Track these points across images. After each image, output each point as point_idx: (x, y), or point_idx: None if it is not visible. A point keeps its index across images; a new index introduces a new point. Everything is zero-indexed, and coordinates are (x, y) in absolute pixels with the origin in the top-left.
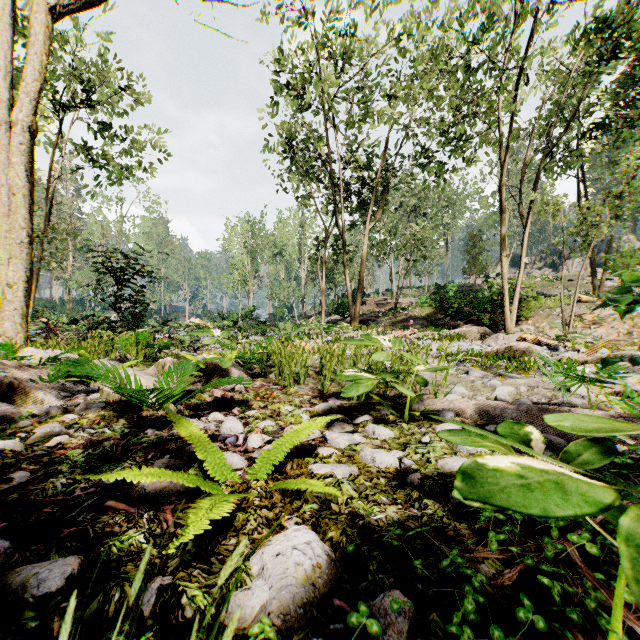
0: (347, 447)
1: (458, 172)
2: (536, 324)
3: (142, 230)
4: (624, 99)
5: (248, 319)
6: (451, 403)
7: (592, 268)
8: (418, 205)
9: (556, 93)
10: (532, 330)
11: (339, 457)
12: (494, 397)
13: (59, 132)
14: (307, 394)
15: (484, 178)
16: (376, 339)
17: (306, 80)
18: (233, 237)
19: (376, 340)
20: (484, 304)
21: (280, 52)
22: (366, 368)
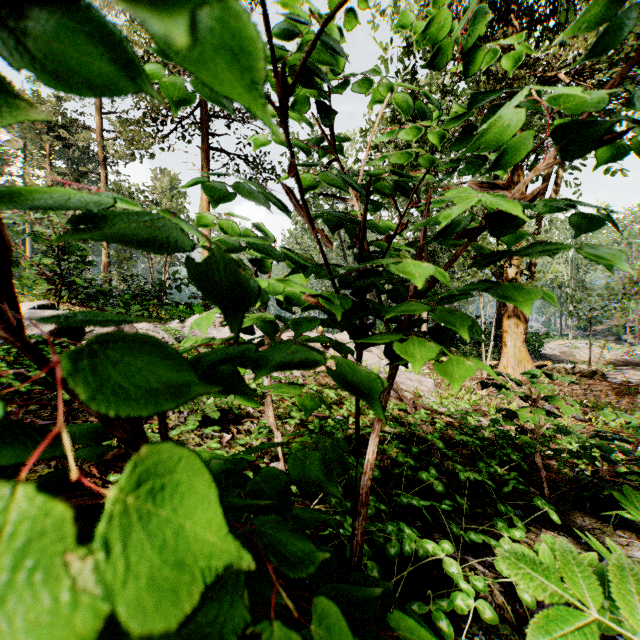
0: None
1: None
2: None
3: None
4: None
5: None
6: None
7: None
8: None
9: None
10: None
11: None
12: None
13: None
14: None
15: None
16: None
17: None
18: None
19: None
20: None
21: None
22: None
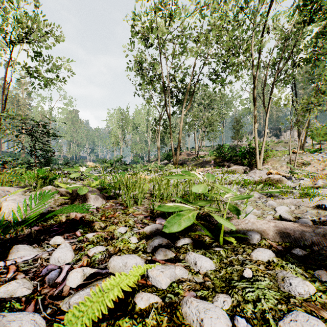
0: (169, 287)
1: (231, 83)
2: (272, 165)
3: (62, 115)
4: (316, 47)
5: (119, 162)
6: (253, 224)
7: (299, 136)
8: (208, 103)
9: (282, 43)
10: (271, 168)
11: (159, 310)
12: (278, 215)
13: (10, 57)
14: (141, 214)
15: (242, 90)
16: (194, 173)
17: (149, 30)
18: (112, 119)
19: (194, 174)
20: (244, 154)
21: (135, 14)
22: (184, 193)
